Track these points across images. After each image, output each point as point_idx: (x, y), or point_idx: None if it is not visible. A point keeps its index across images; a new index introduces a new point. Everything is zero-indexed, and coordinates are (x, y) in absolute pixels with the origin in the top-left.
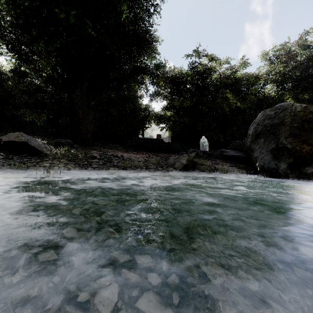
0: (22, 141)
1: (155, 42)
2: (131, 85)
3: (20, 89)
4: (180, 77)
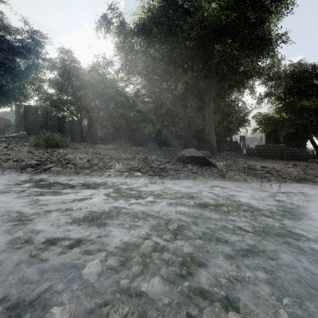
0: (202, 156)
1: (285, 42)
2: (241, 91)
3: (146, 109)
4: (306, 72)
